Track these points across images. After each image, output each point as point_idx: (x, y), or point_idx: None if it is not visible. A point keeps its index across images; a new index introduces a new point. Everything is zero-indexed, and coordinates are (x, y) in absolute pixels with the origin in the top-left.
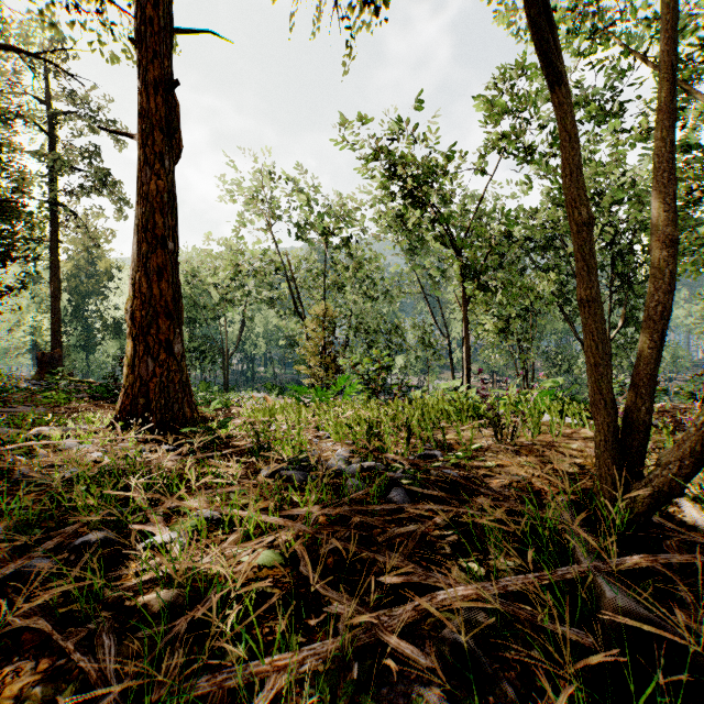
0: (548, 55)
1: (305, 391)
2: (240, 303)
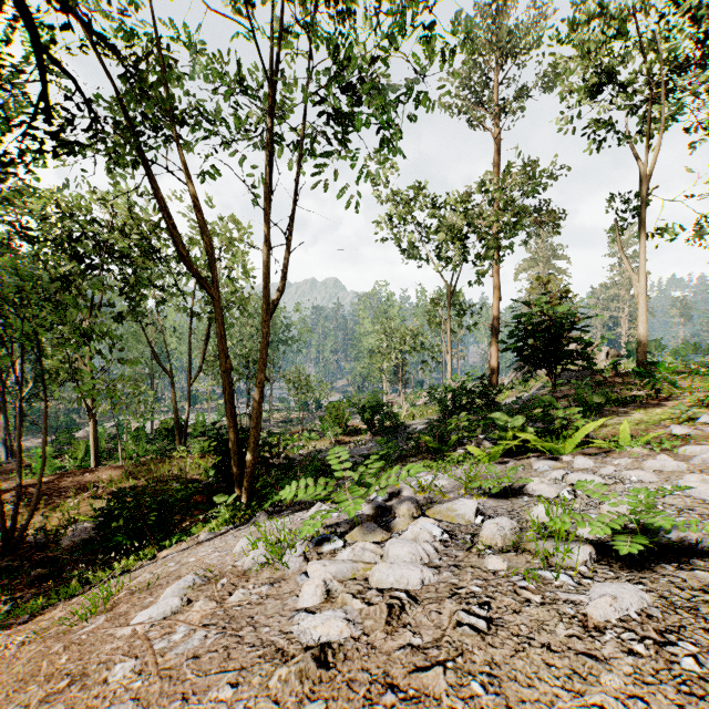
0: None
1: None
2: None
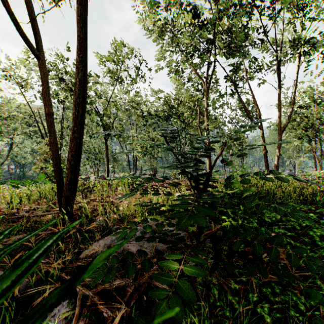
0: (32, 47)
1: (19, 182)
2: (10, 133)
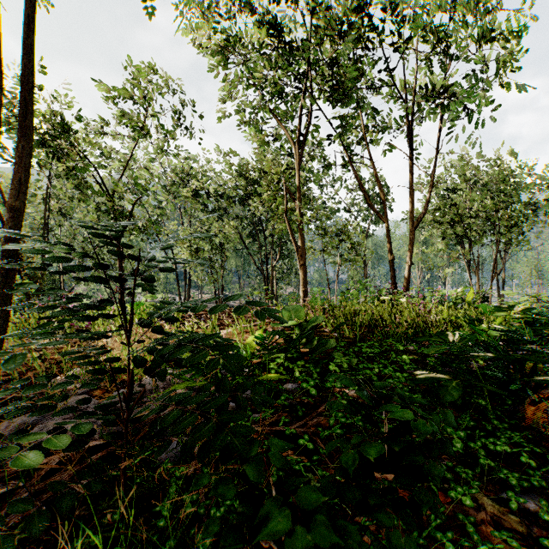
0: None
1: None
2: None
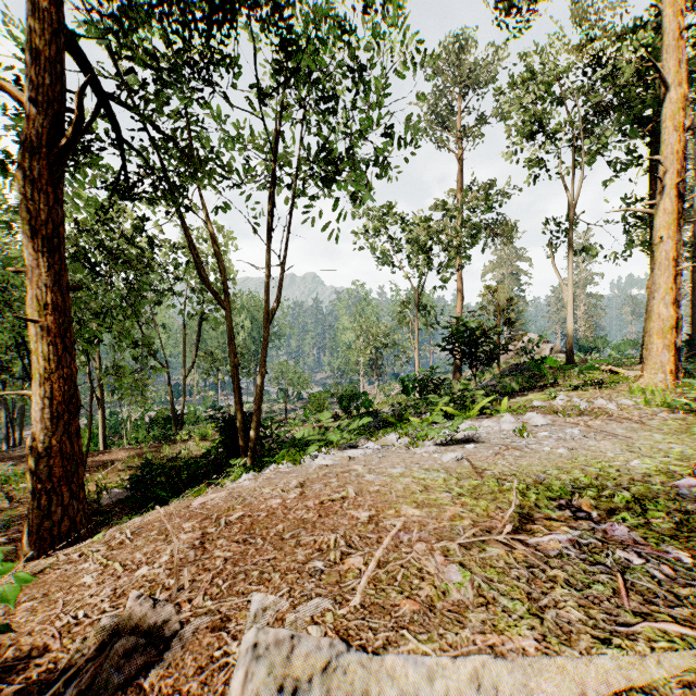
0: None
1: None
2: None
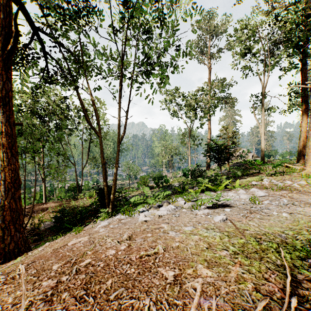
0: None
1: None
2: None
